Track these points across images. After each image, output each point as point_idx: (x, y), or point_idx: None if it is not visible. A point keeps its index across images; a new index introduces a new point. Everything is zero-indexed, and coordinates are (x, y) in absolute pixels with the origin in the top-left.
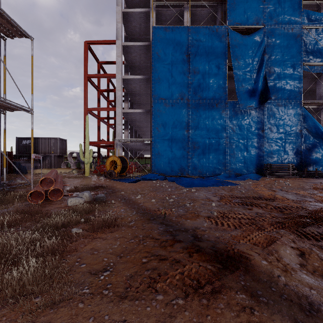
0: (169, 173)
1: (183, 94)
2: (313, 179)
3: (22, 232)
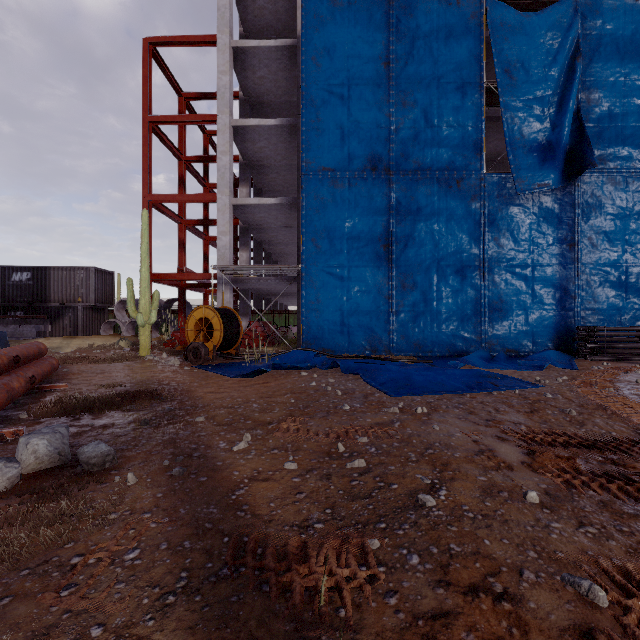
0: (342, 350)
1: (376, 158)
2: None
3: None
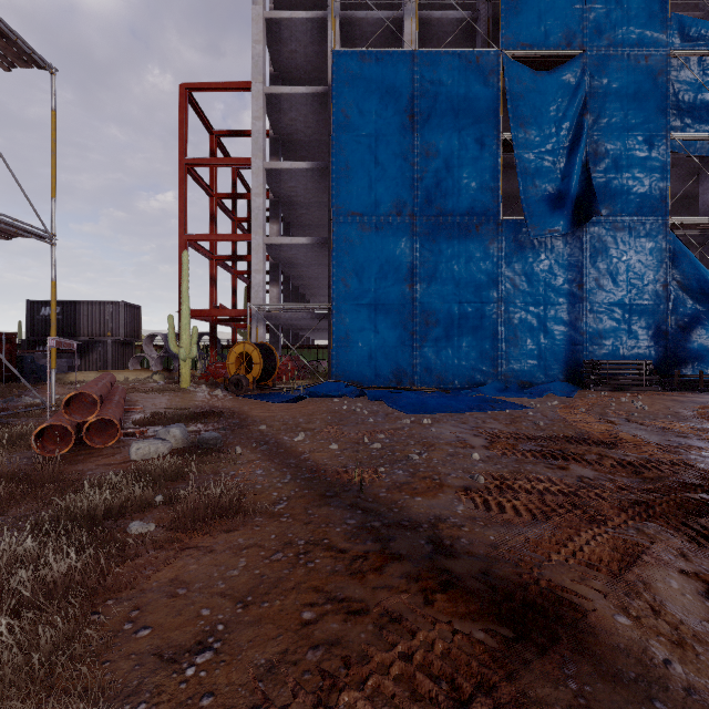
0: (370, 382)
1: (402, 204)
2: (694, 396)
3: (5, 533)
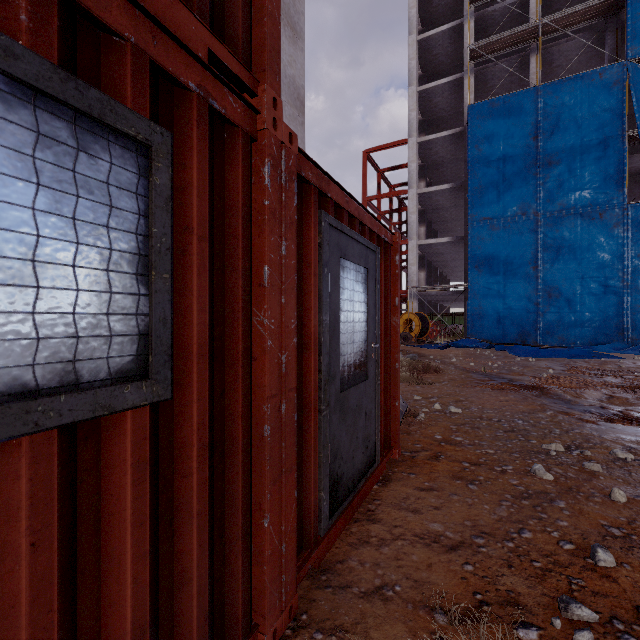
0: (498, 340)
1: (526, 206)
2: None
3: None
